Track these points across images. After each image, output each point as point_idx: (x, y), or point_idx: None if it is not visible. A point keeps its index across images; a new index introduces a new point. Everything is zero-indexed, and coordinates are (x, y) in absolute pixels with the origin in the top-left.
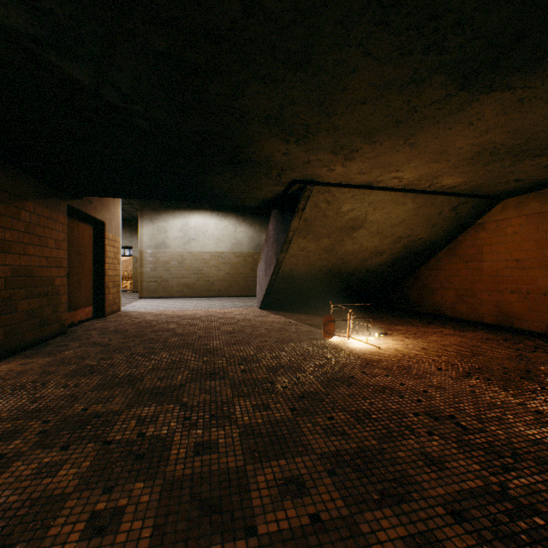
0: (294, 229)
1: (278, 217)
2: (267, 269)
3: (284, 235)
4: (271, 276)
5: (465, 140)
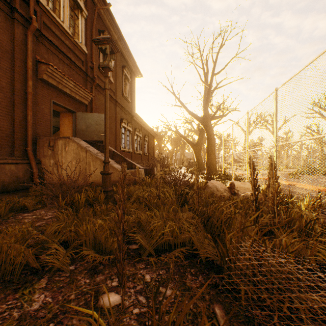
0: None
1: None
2: None
3: None
4: None
5: (54, 120)
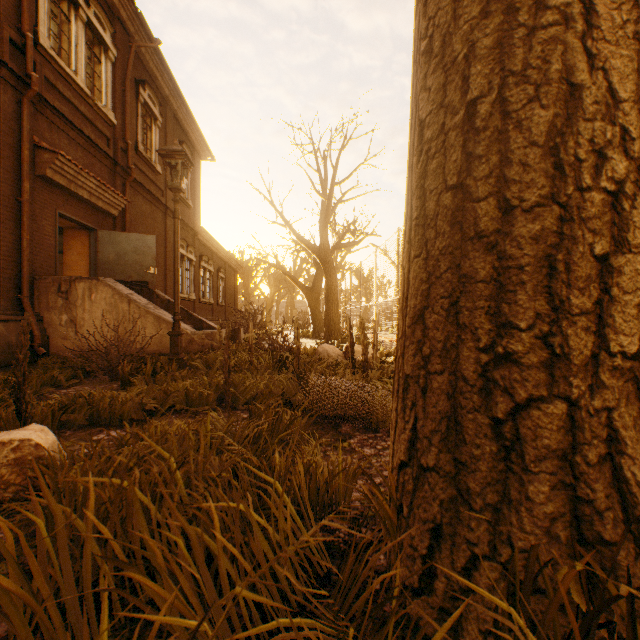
0: None
1: None
2: None
3: None
4: None
5: None
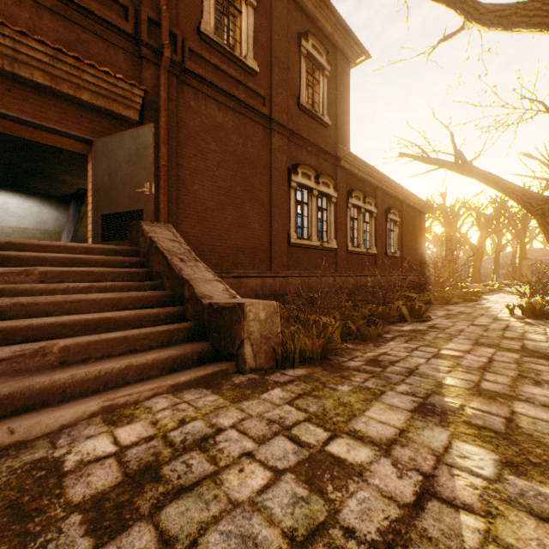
0: (85, 211)
1: (76, 205)
2: (69, 235)
3: (79, 214)
4: (72, 239)
5: None
